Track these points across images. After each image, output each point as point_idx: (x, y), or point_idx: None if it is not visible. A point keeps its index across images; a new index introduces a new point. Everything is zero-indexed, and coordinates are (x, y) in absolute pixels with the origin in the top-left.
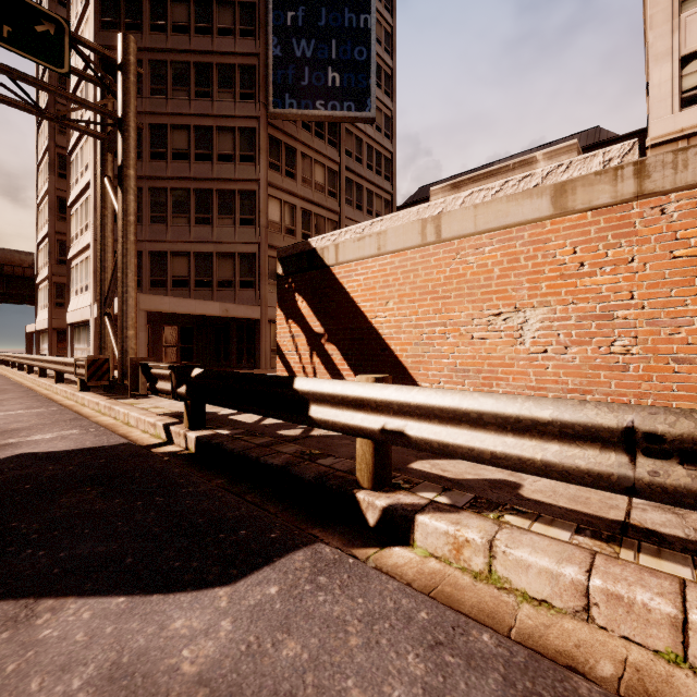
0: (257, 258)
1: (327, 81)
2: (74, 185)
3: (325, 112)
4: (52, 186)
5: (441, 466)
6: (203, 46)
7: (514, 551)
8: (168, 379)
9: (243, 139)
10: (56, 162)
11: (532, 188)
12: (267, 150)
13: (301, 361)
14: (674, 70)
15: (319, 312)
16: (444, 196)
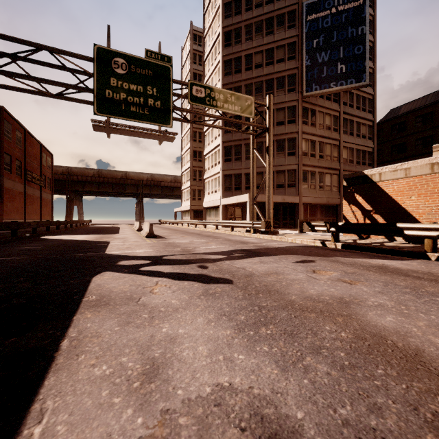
0: (296, 172)
1: (337, 71)
2: (207, 146)
3: (335, 88)
4: (191, 146)
5: None
6: (269, 71)
7: None
8: (321, 226)
9: (289, 112)
10: (192, 135)
11: None
12: (301, 115)
13: (358, 221)
14: None
15: (369, 201)
16: None
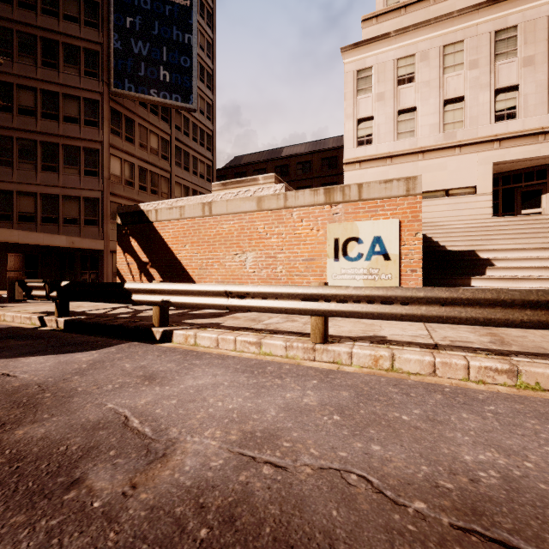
0: (100, 202)
1: (159, 76)
2: None
3: (157, 99)
4: None
5: (196, 321)
6: (49, 25)
7: (201, 334)
8: (41, 289)
9: (87, 108)
10: None
11: (249, 196)
12: (109, 119)
13: (134, 279)
14: (354, 125)
15: (146, 249)
16: (219, 189)
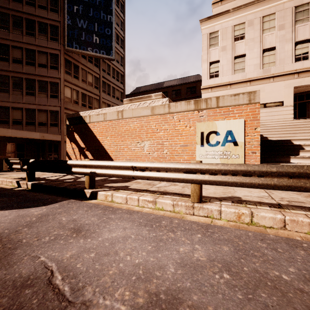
0: (59, 113)
1: (93, 40)
2: None
3: (92, 53)
4: None
5: (113, 184)
6: (30, 11)
7: (116, 194)
8: (18, 164)
9: (52, 58)
10: None
11: (146, 106)
12: (64, 65)
13: (76, 157)
14: (208, 66)
15: (83, 139)
16: (127, 103)
